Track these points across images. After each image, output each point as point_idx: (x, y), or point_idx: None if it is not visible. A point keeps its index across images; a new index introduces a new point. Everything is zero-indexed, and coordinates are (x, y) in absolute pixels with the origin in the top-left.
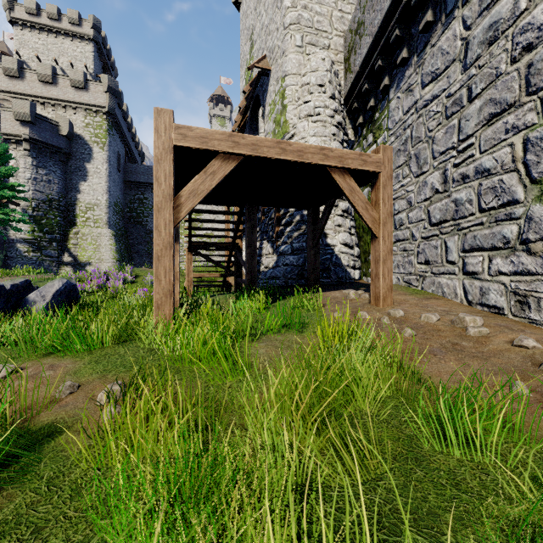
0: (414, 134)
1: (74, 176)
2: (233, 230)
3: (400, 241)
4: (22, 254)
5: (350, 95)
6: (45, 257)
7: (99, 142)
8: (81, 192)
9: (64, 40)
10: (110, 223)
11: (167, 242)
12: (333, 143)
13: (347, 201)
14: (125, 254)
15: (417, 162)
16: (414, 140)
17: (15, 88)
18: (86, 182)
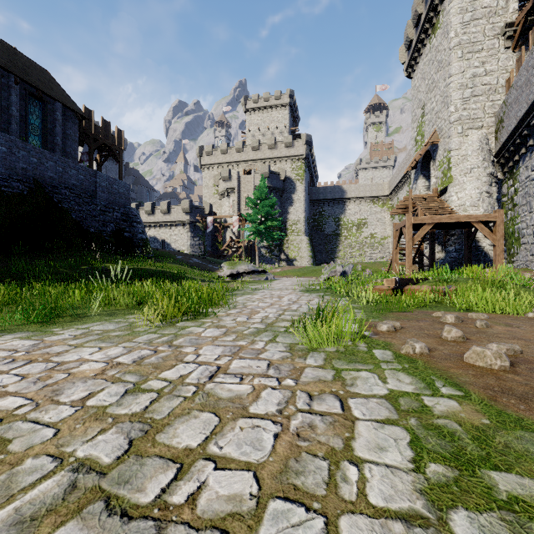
0: (528, 191)
1: (285, 203)
2: (420, 241)
3: (523, 244)
4: (263, 255)
5: (498, 155)
6: (273, 256)
7: (300, 179)
8: (289, 213)
9: (272, 112)
10: (306, 232)
11: (410, 251)
12: (484, 188)
13: None
14: (313, 252)
15: (529, 206)
16: (528, 194)
17: (257, 157)
18: (292, 207)
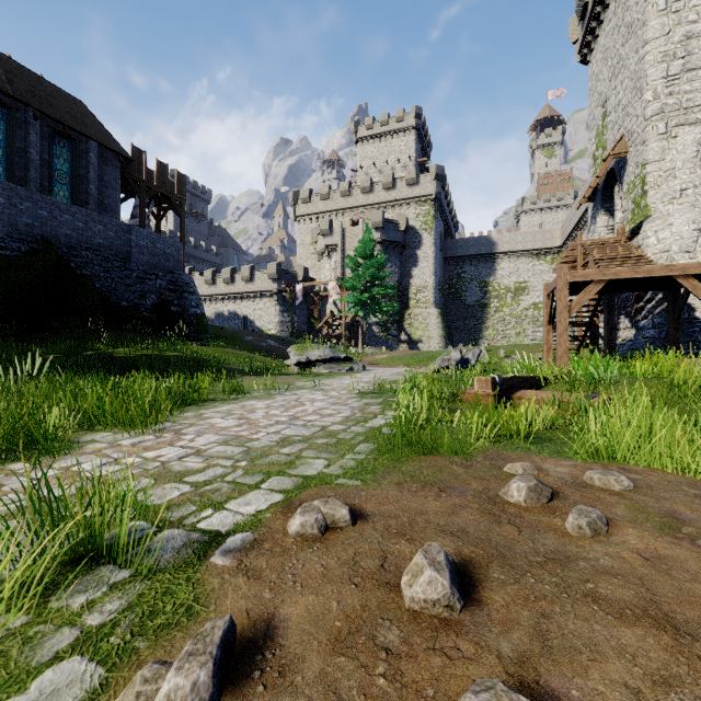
0: None
1: (407, 263)
2: (591, 311)
3: None
4: (375, 335)
5: None
6: (389, 336)
7: (427, 228)
8: (412, 277)
9: (392, 140)
10: (436, 302)
11: (565, 328)
12: None
13: None
14: (447, 331)
15: None
16: None
17: (368, 201)
18: (417, 268)
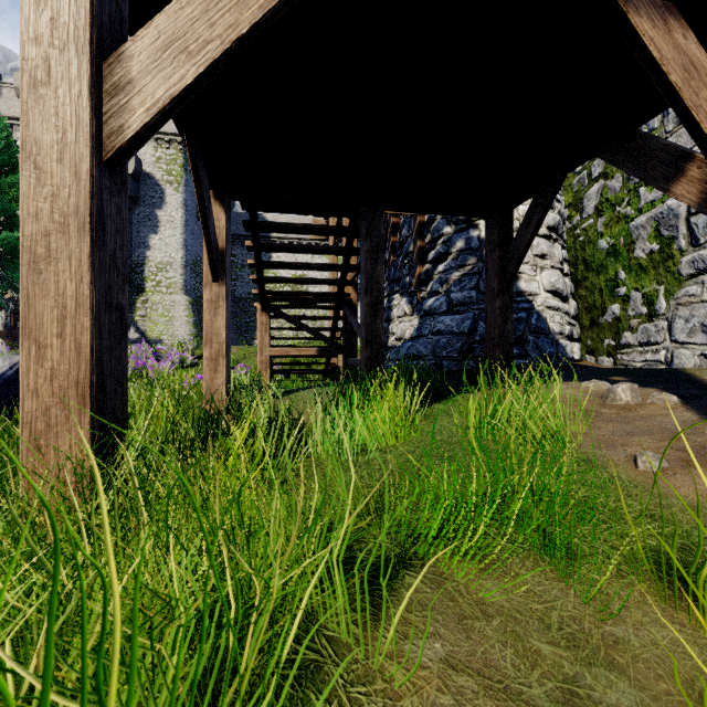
0: None
1: (142, 227)
2: (339, 266)
3: None
4: None
5: None
6: None
7: (173, 181)
8: (150, 248)
9: None
10: (187, 288)
11: (68, 207)
12: None
13: (556, 210)
14: None
15: None
16: None
17: None
18: (157, 235)
